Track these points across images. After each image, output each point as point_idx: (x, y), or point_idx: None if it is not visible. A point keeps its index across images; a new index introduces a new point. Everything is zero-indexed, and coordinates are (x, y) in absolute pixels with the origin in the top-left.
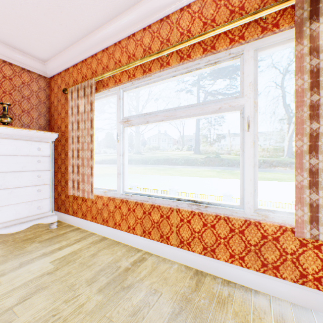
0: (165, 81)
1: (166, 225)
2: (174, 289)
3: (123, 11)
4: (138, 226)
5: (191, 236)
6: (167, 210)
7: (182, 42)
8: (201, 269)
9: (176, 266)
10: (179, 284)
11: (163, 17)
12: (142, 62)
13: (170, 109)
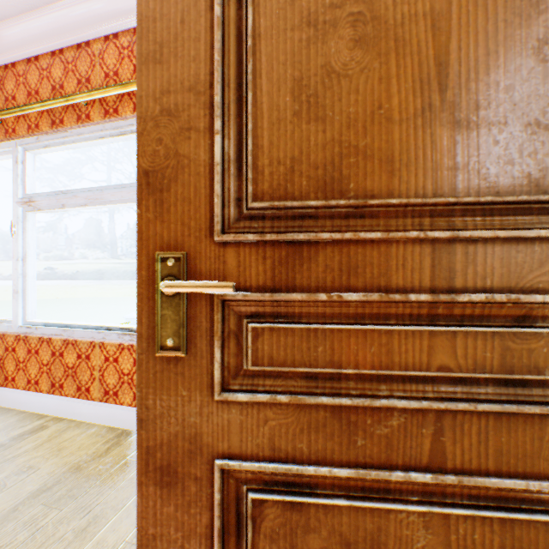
0: (92, 142)
1: (86, 370)
2: (65, 461)
3: (13, 15)
4: (44, 378)
5: (119, 382)
6: (88, 346)
7: (100, 88)
8: (131, 428)
9: (94, 430)
10: (79, 453)
11: (81, 43)
12: (45, 107)
13: (97, 189)
